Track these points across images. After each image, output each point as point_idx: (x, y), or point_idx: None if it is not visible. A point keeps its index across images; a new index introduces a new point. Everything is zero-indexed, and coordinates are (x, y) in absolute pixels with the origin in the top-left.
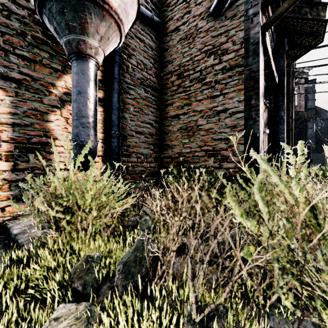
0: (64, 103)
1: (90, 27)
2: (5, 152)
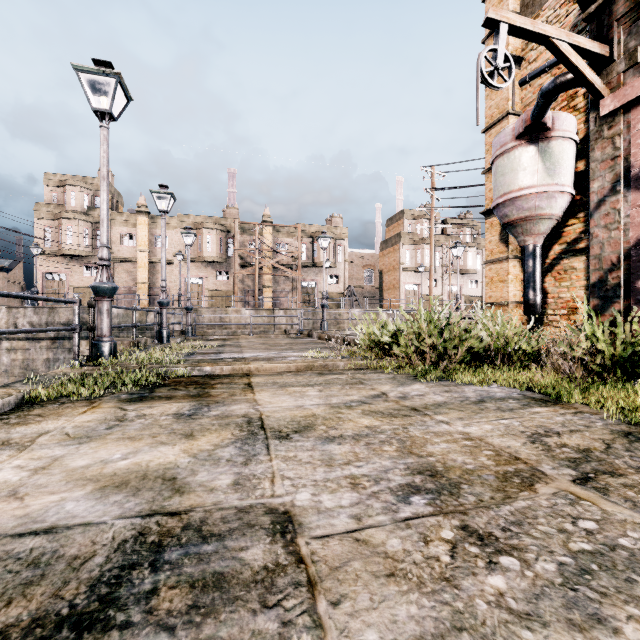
0: (553, 267)
1: (515, 234)
2: None
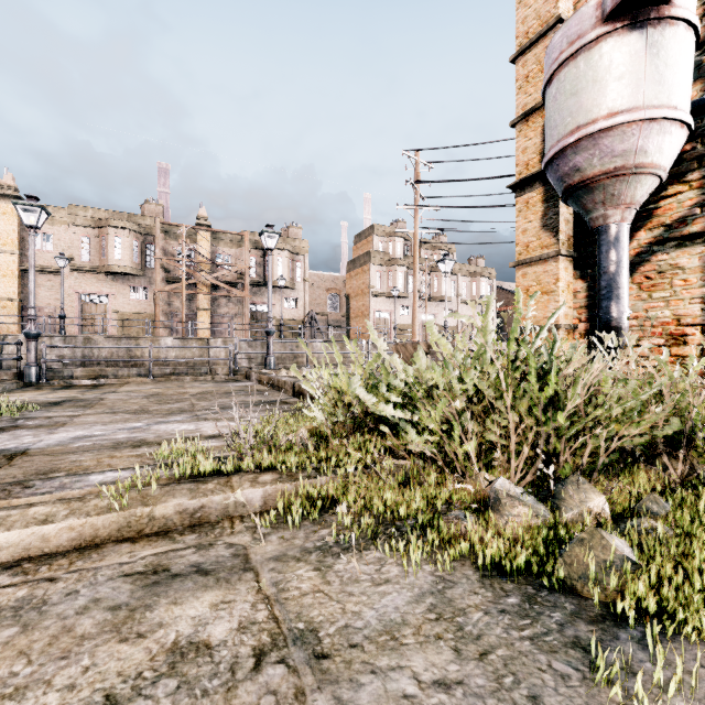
0: (636, 267)
1: (589, 205)
2: (583, 331)
